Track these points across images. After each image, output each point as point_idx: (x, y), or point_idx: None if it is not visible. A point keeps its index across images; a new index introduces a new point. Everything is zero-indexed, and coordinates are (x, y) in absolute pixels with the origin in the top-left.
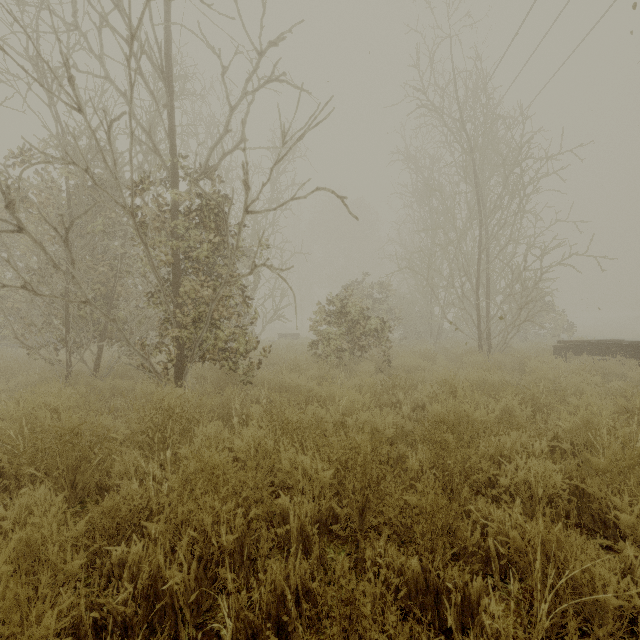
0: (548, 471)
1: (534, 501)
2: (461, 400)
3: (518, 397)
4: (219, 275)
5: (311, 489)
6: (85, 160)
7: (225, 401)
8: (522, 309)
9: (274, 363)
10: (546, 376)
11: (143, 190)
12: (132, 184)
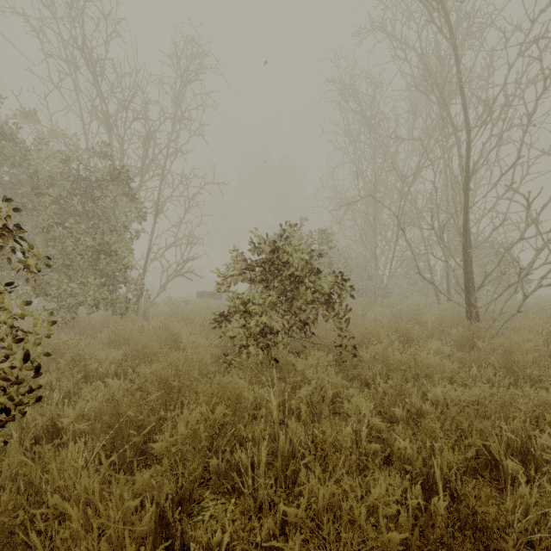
0: None
1: None
2: None
3: None
4: None
5: None
6: None
7: None
8: None
9: (146, 356)
10: None
11: None
12: None
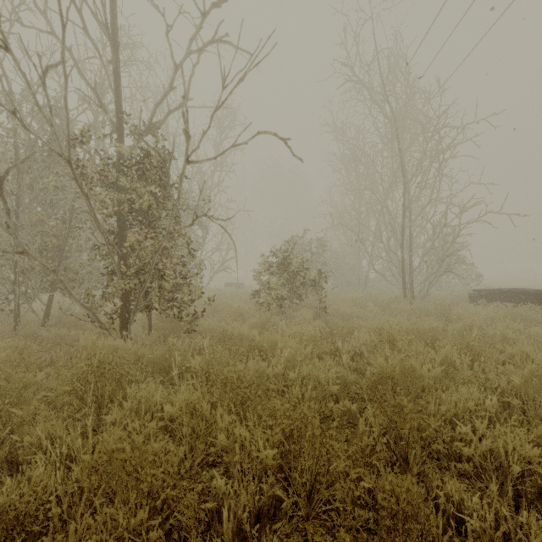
0: (519, 442)
1: (500, 473)
2: (399, 349)
3: (455, 346)
4: (165, 228)
5: (251, 469)
6: (12, 101)
7: (167, 352)
8: (443, 261)
9: (219, 311)
10: (472, 323)
11: (85, 141)
12: (68, 131)
